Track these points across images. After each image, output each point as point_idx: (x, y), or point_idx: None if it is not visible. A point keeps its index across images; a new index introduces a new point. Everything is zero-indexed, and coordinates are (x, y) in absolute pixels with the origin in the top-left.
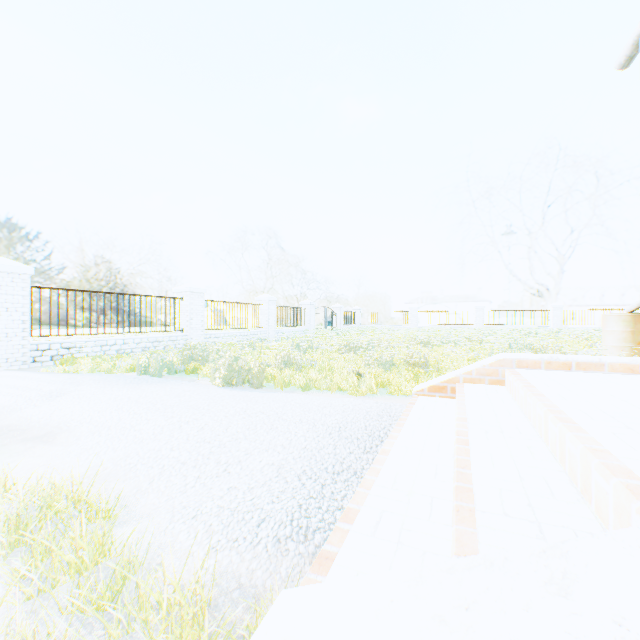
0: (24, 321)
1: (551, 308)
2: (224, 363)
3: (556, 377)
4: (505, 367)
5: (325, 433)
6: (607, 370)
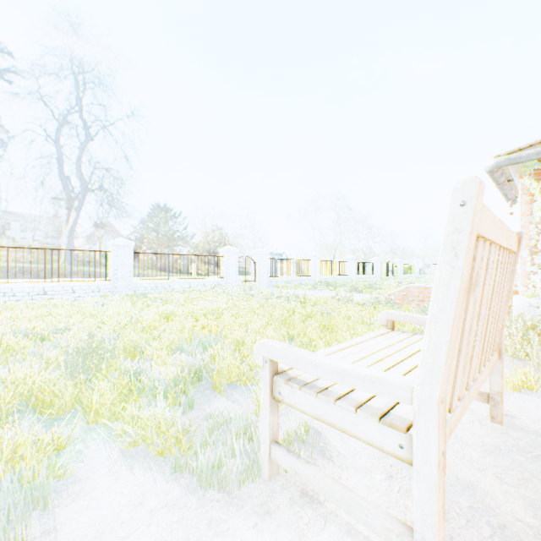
0: (267, 271)
1: None
2: (349, 285)
3: None
4: None
5: None
6: None
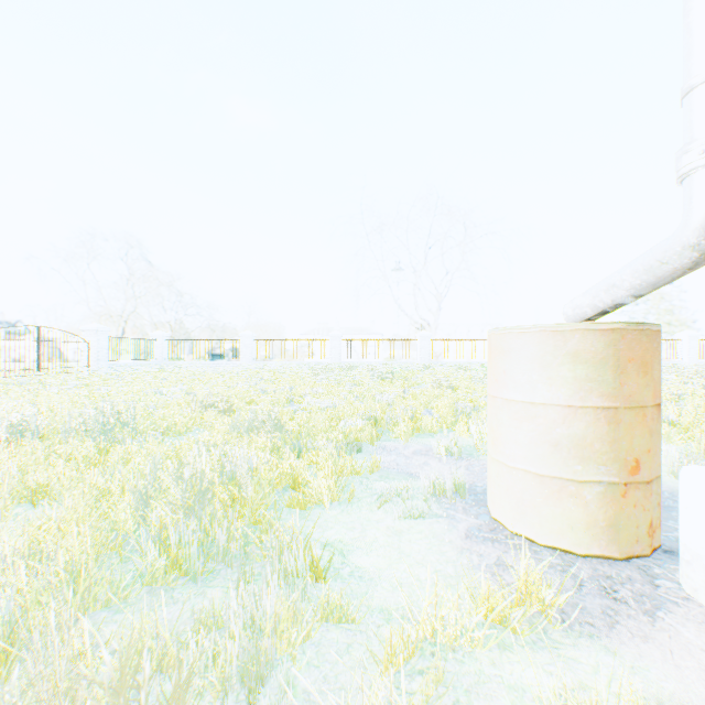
0: None
1: (419, 337)
2: None
3: None
4: None
5: None
6: None
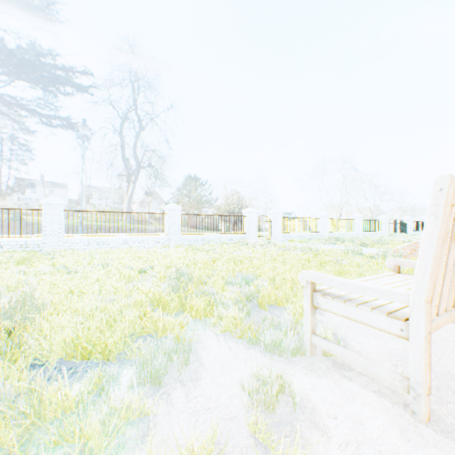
0: (281, 228)
1: None
2: (357, 240)
3: None
4: None
5: None
6: None
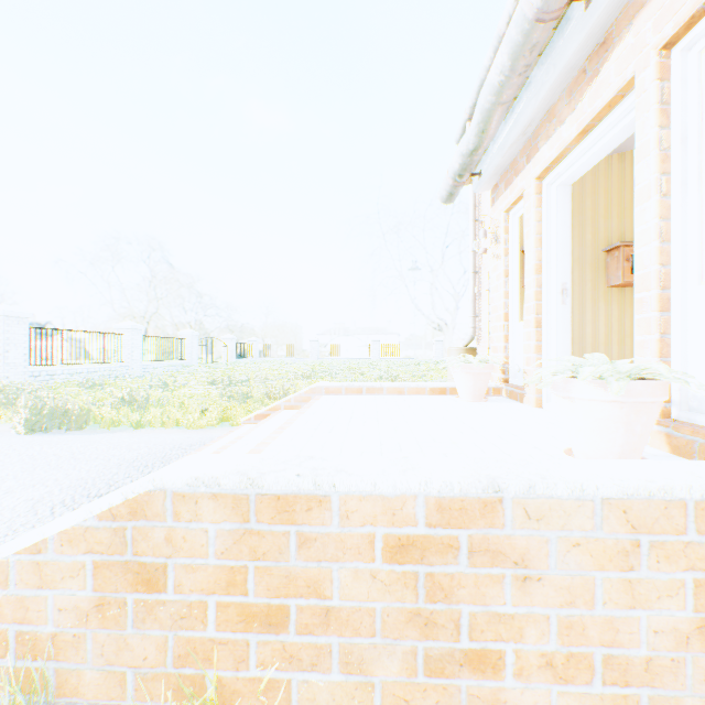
0: None
1: (435, 342)
2: (28, 404)
3: (342, 400)
4: (317, 394)
5: (115, 464)
6: (386, 393)
